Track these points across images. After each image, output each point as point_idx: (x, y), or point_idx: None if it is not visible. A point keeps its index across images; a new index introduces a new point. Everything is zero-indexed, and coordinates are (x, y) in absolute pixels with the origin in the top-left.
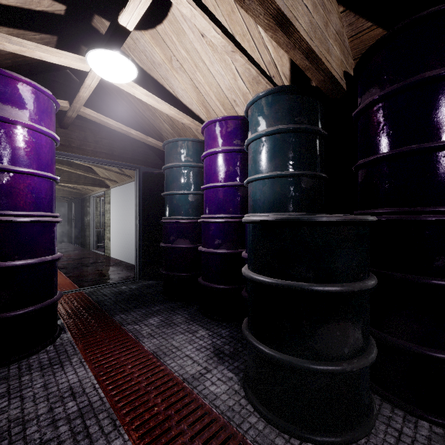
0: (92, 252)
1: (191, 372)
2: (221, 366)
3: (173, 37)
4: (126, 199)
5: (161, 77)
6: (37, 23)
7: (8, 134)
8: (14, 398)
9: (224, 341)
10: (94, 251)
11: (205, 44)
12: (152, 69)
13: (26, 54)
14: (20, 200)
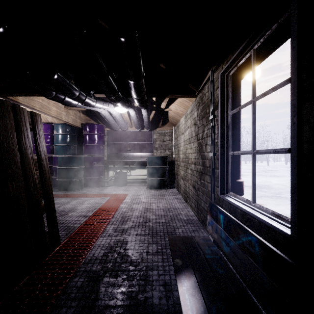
0: None
1: None
2: None
3: None
4: None
5: None
6: None
7: None
8: None
9: None
10: None
11: None
12: None
13: None
14: None
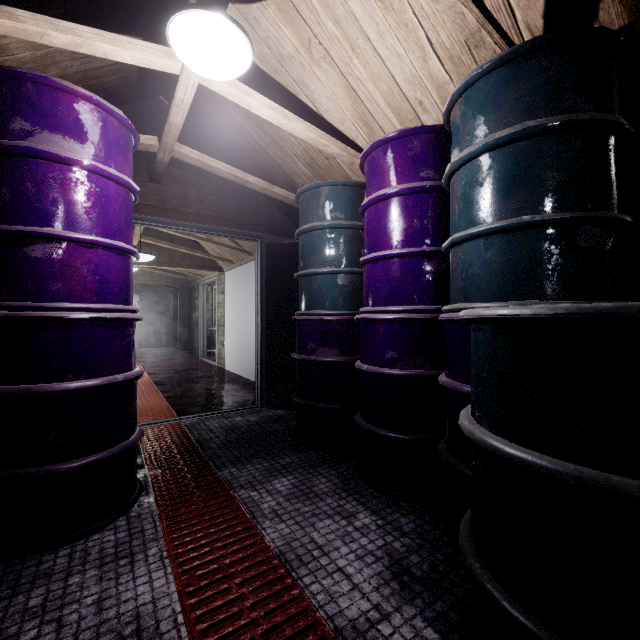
0: (201, 362)
1: (350, 613)
2: (408, 608)
3: None
4: (245, 286)
5: (294, 81)
6: (109, 15)
7: (58, 180)
8: (48, 622)
9: (407, 543)
10: (204, 360)
11: None
12: (279, 70)
13: (84, 50)
14: (76, 285)
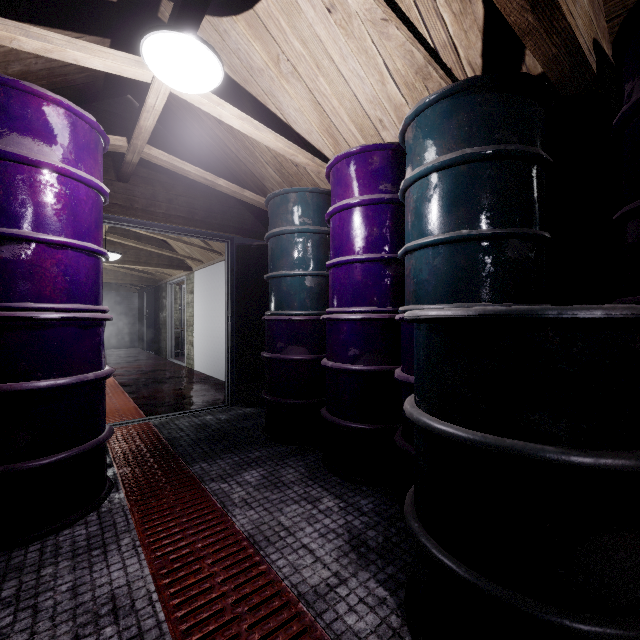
0: (169, 362)
1: (312, 581)
2: (364, 573)
3: (281, 20)
4: (215, 286)
5: (263, 92)
6: (77, 17)
7: (28, 182)
8: (23, 609)
9: (366, 520)
10: (172, 360)
11: (333, 25)
12: (249, 81)
13: (54, 56)
14: (46, 286)
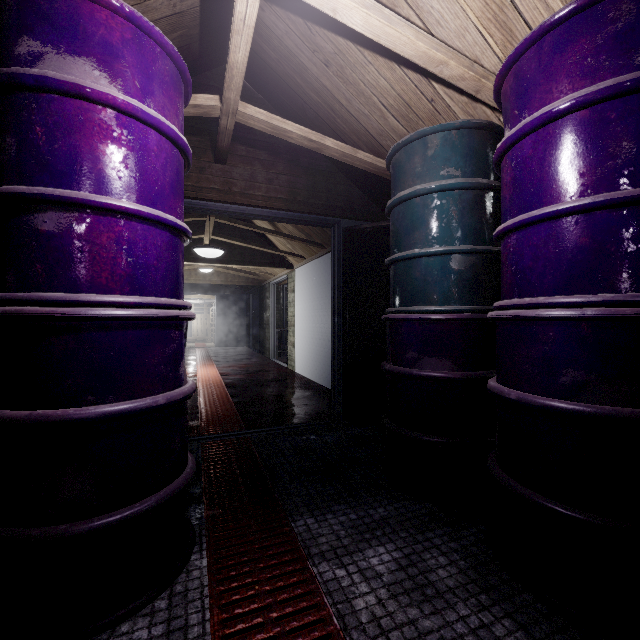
0: (271, 363)
1: None
2: None
3: None
4: (317, 282)
5: None
6: None
7: (76, 123)
8: None
9: None
10: (275, 361)
11: None
12: None
13: None
14: (101, 270)
